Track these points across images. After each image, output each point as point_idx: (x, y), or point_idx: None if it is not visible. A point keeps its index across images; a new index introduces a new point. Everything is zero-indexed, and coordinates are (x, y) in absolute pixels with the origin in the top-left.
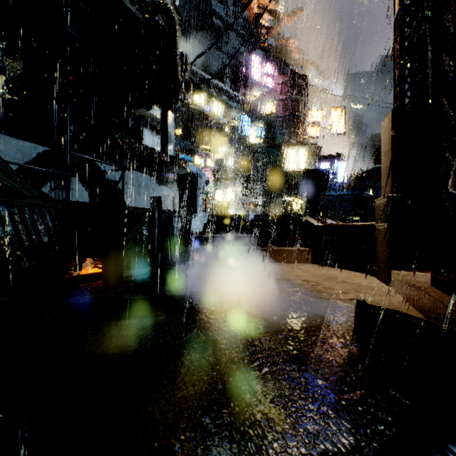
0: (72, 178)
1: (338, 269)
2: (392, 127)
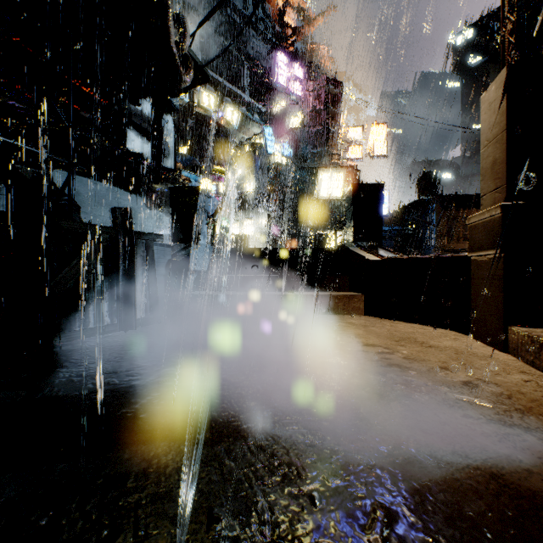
0: (4, 189)
1: (405, 323)
2: (507, 94)
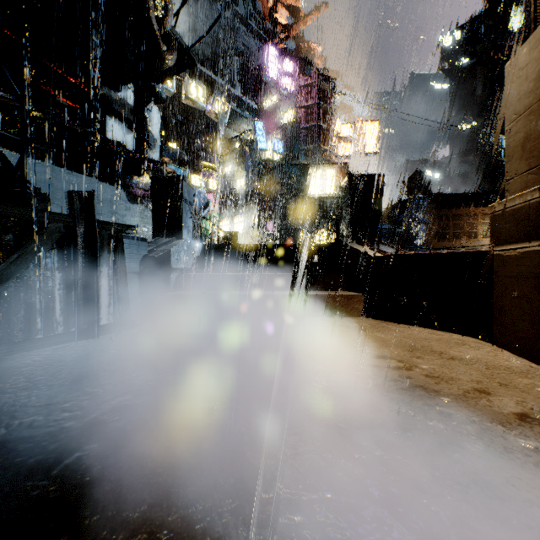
0: None
1: (413, 327)
2: None
